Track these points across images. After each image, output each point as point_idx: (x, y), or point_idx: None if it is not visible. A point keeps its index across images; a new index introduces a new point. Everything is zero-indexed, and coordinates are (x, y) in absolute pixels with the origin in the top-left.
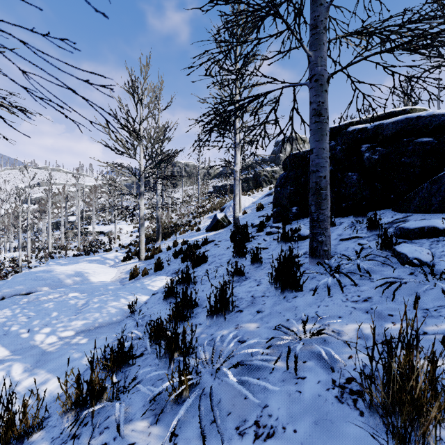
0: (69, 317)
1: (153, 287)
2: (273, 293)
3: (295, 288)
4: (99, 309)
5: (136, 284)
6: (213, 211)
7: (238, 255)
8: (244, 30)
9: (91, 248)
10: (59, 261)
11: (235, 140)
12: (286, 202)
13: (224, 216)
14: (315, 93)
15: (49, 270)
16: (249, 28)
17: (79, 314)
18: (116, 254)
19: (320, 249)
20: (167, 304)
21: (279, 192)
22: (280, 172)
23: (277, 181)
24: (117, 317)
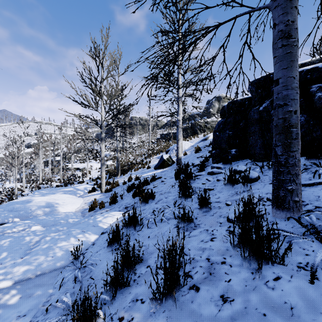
0: (15, 260)
1: (104, 224)
2: (237, 261)
3: (273, 261)
4: (47, 251)
5: (89, 220)
6: (160, 153)
7: (184, 196)
8: (185, 3)
9: (68, 181)
10: (42, 191)
11: (178, 95)
12: (224, 145)
13: (169, 157)
14: (282, 11)
15: (29, 200)
16: (190, 1)
17: (25, 257)
18: (85, 186)
19: (290, 200)
20: (111, 251)
21: (217, 136)
22: (211, 122)
23: (215, 127)
24: (62, 261)
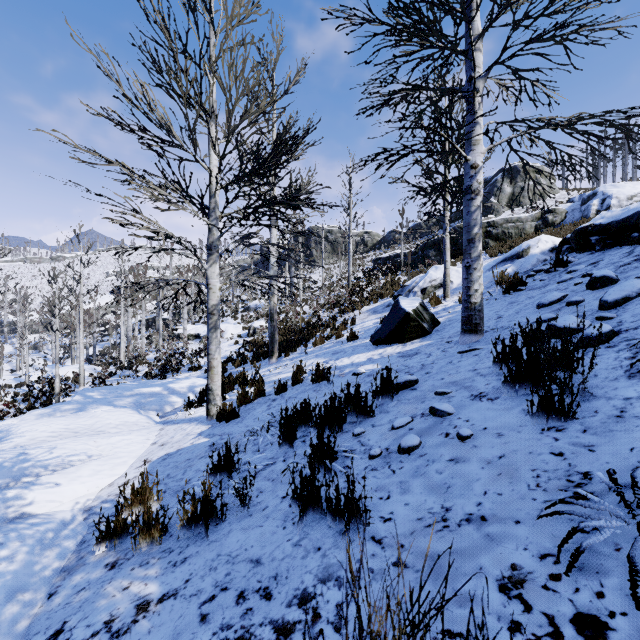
0: None
1: None
2: None
3: None
4: None
5: None
6: (377, 300)
7: None
8: None
9: (168, 364)
10: (92, 394)
11: (470, 73)
12: None
13: (420, 306)
14: None
15: None
16: None
17: None
18: (193, 383)
19: None
20: None
21: None
22: (504, 224)
23: None
24: None
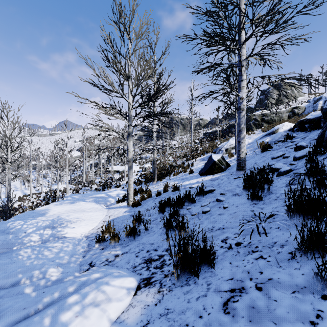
0: None
1: None
2: None
3: None
4: None
5: (48, 311)
6: (204, 154)
7: None
8: None
9: (106, 184)
10: (75, 196)
11: (240, 58)
12: None
13: (221, 158)
14: None
15: (46, 211)
16: None
17: None
18: (118, 192)
19: None
20: None
21: None
22: (271, 114)
23: None
24: None
